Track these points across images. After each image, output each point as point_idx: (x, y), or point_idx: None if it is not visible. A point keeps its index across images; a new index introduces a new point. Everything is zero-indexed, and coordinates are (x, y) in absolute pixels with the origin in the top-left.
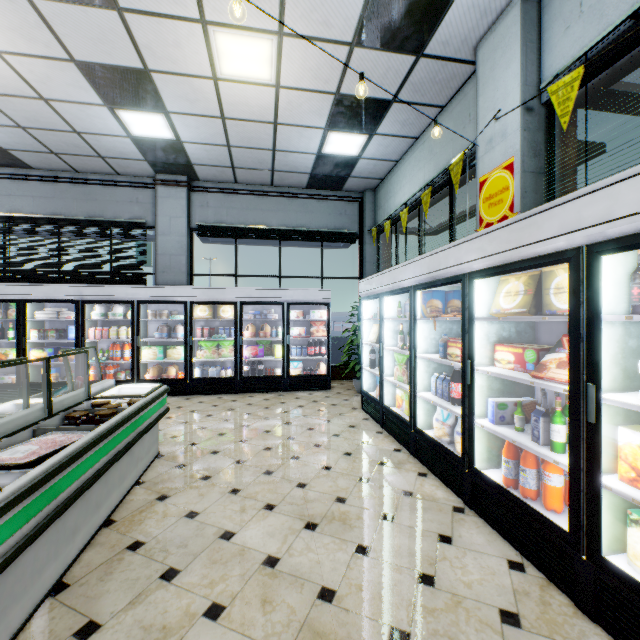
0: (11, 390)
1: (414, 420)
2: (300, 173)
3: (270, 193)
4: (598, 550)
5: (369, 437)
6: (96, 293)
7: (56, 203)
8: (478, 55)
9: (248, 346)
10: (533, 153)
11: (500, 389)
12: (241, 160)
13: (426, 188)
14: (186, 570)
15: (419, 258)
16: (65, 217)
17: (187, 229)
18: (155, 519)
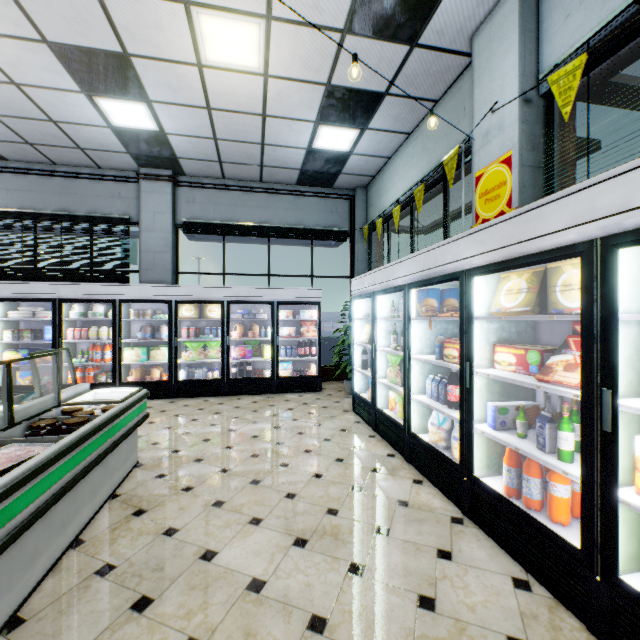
0: None
1: (408, 424)
2: (290, 169)
3: (259, 189)
4: (614, 571)
5: (361, 441)
6: (74, 291)
7: (32, 197)
8: (474, 46)
9: (236, 347)
10: (531, 146)
11: (500, 392)
12: (229, 154)
13: (419, 185)
14: (161, 598)
15: (414, 255)
16: (42, 211)
17: (172, 225)
18: (129, 538)
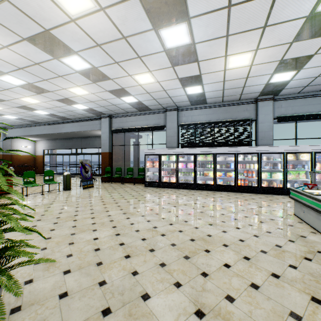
0: (210, 186)
1: None
2: None
3: (318, 95)
4: None
5: None
6: (242, 150)
7: (214, 115)
8: None
9: (317, 174)
10: None
11: None
12: (316, 82)
13: None
14: None
15: None
16: (219, 120)
17: (272, 119)
18: None
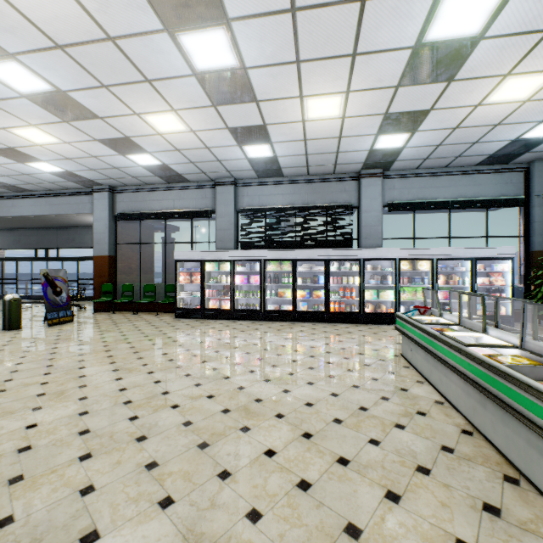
0: (288, 314)
1: None
2: (480, 155)
3: (442, 173)
4: None
5: None
6: (337, 254)
7: (295, 197)
8: None
9: (440, 291)
10: None
11: None
12: (438, 153)
13: None
14: None
15: None
16: (302, 205)
17: (381, 207)
18: None
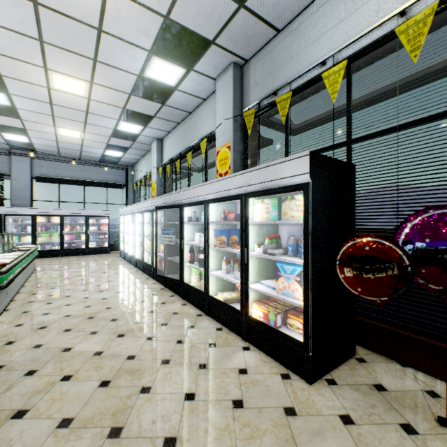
0: None
1: (130, 252)
2: (95, 158)
3: (79, 163)
4: (144, 260)
5: (118, 261)
6: None
7: None
8: (152, 146)
9: (67, 235)
10: (160, 180)
11: None
12: (64, 151)
13: (146, 176)
14: (60, 277)
15: (130, 206)
16: None
17: (30, 178)
18: (46, 275)
